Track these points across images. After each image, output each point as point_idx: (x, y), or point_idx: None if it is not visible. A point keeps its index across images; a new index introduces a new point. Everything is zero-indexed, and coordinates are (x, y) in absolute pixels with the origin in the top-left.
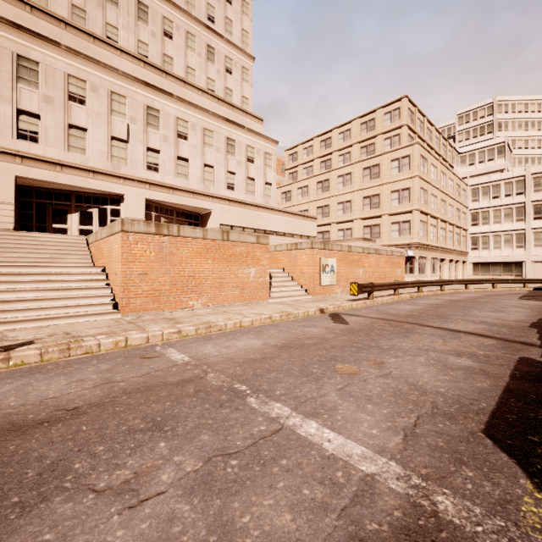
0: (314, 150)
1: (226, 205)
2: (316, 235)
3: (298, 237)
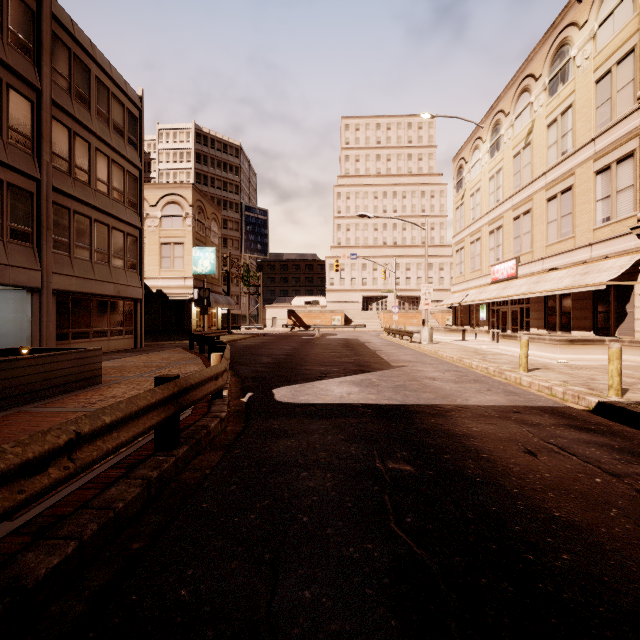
0: None
1: None
2: None
3: None
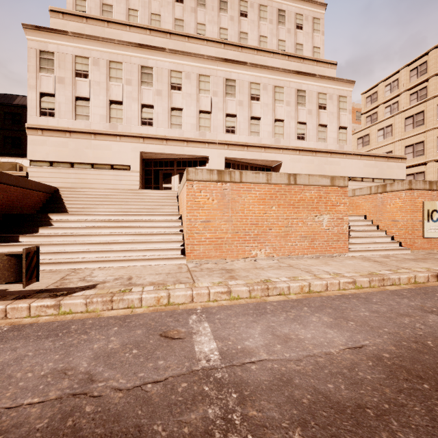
0: (400, 83)
1: (296, 155)
2: (404, 177)
3: (380, 181)
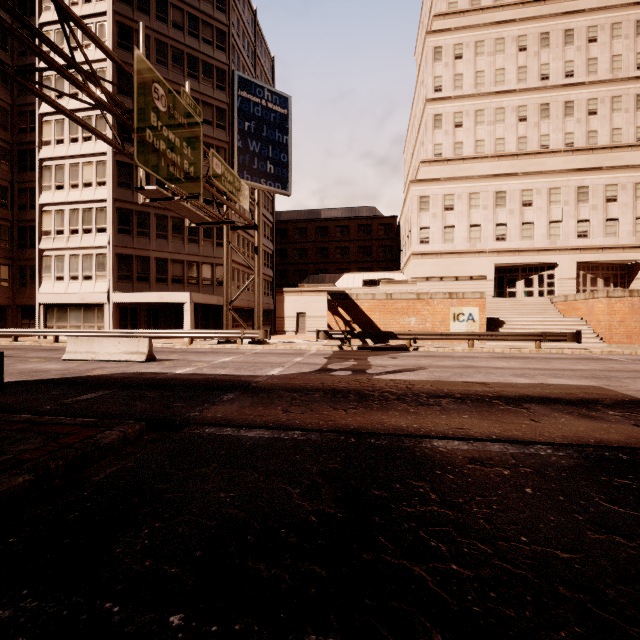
0: None
1: None
2: None
3: None
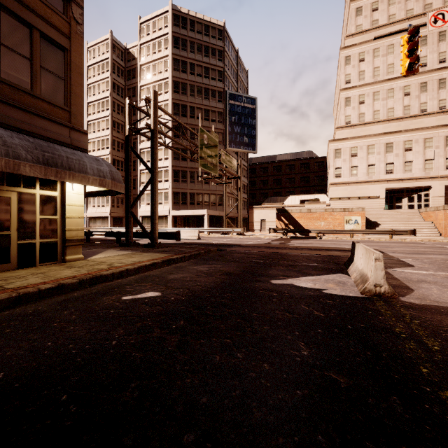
0: None
1: None
2: None
3: None
